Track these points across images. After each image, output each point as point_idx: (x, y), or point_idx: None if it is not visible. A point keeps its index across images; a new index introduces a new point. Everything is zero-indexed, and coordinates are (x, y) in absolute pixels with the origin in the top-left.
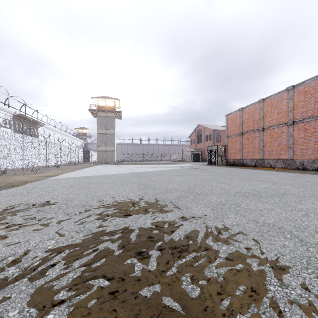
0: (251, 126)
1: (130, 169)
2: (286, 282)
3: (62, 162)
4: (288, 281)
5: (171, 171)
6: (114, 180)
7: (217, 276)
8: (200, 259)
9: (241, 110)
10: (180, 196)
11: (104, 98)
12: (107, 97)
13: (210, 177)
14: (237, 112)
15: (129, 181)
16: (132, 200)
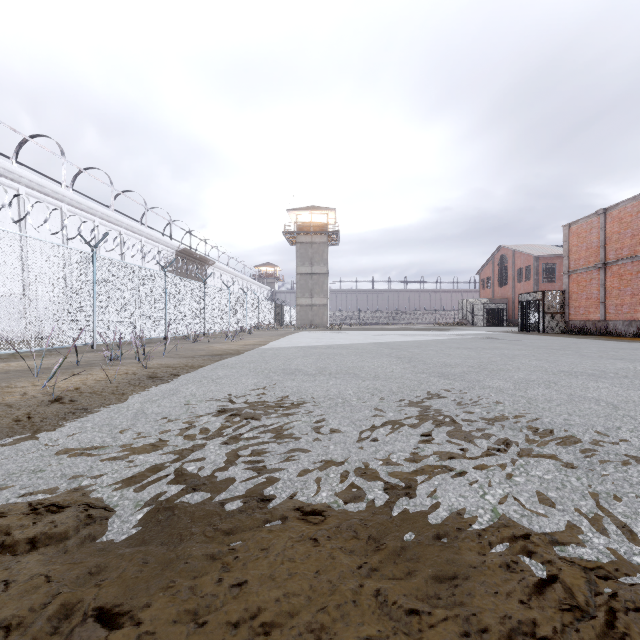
0: (628, 248)
1: (365, 337)
2: (570, 419)
3: (247, 326)
4: (573, 419)
5: (443, 342)
6: (355, 351)
7: (508, 413)
8: (493, 407)
9: (603, 214)
10: (467, 371)
11: (308, 209)
12: (314, 206)
13: (520, 352)
14: (593, 217)
15: (379, 353)
16: (402, 372)
